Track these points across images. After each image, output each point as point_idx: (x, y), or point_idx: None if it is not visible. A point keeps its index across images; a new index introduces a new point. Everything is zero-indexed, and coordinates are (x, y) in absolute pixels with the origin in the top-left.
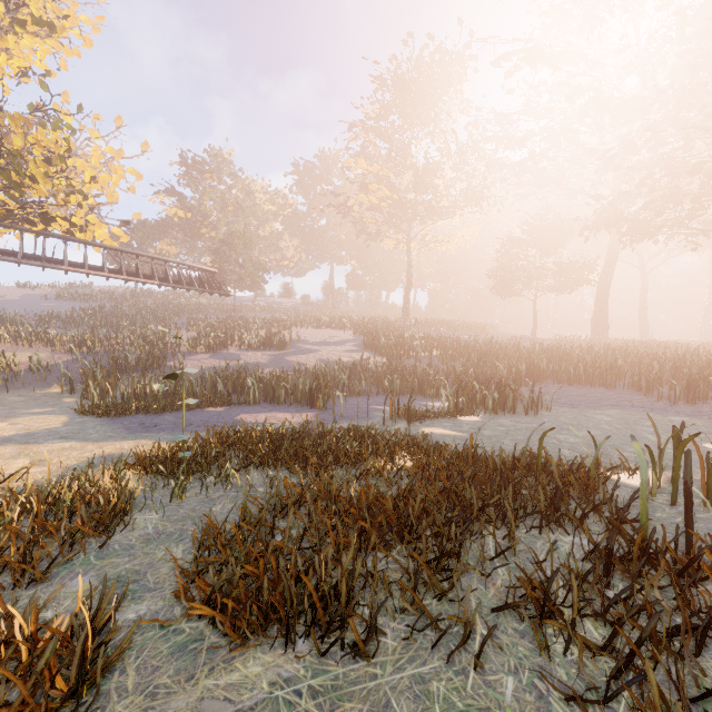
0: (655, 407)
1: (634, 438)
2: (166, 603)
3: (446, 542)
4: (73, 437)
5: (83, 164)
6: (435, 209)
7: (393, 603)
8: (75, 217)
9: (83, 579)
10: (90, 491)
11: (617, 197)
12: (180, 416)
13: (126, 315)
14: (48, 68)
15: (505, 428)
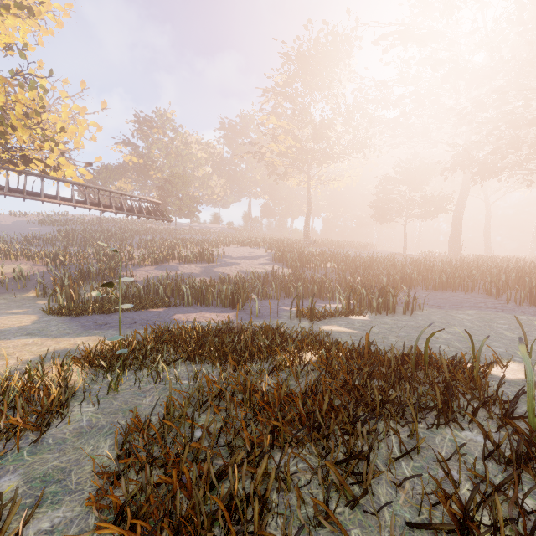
0: (505, 308)
1: (521, 341)
2: (82, 509)
3: (355, 443)
4: (37, 334)
5: (56, 118)
6: (329, 155)
7: (306, 514)
8: (49, 159)
9: (11, 477)
10: (35, 385)
11: (470, 145)
12: (128, 316)
13: (92, 236)
14: (28, 44)
15: (389, 326)
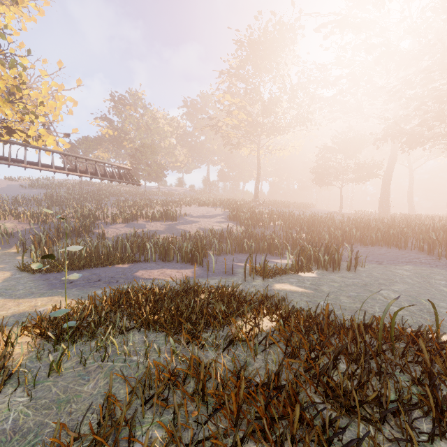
0: (438, 264)
1: None
2: None
3: None
4: (2, 294)
5: (37, 94)
6: (276, 128)
7: None
8: (30, 130)
9: None
10: None
11: (399, 118)
12: (94, 272)
13: (73, 198)
14: (13, 29)
15: (338, 284)
